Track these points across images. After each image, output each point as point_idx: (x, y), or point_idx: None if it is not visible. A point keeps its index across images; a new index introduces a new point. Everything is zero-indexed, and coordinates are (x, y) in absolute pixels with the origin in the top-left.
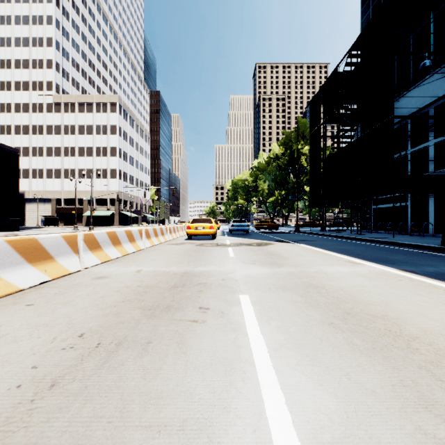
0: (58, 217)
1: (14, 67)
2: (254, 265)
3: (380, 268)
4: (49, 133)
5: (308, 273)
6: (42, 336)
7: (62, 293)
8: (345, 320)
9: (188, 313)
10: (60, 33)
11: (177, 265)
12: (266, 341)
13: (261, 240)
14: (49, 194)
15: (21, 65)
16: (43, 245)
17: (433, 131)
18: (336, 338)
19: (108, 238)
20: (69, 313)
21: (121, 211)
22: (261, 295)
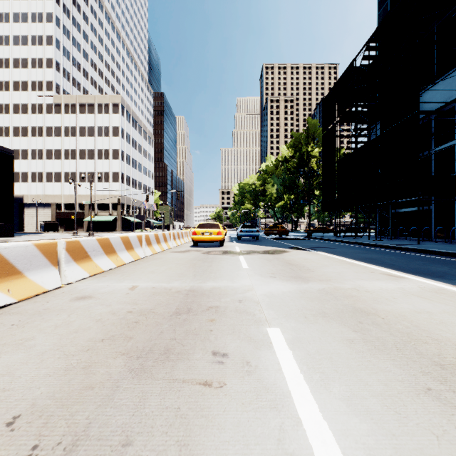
0: (58, 222)
1: (13, 66)
2: (274, 279)
3: (431, 283)
4: (48, 135)
5: (345, 291)
6: None
7: (21, 325)
8: (445, 381)
9: (196, 364)
10: (60, 31)
11: (181, 279)
12: (338, 438)
13: (274, 247)
14: (48, 198)
15: (19, 64)
16: (5, 257)
17: None
18: None
19: (99, 246)
20: (14, 364)
21: (123, 216)
22: (297, 327)
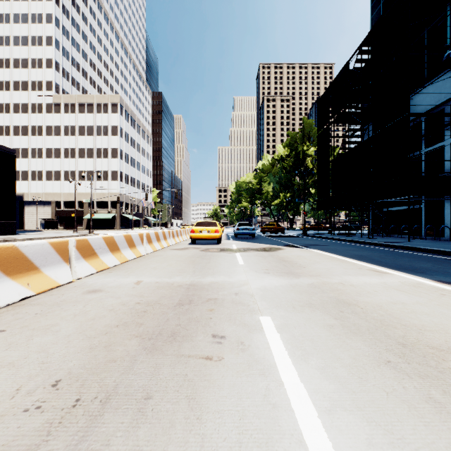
0: (58, 220)
1: (13, 66)
2: (268, 274)
3: (412, 278)
4: (48, 134)
5: (332, 285)
6: (1, 385)
7: (44, 314)
8: (404, 356)
9: (199, 344)
10: (60, 32)
11: (182, 274)
12: (310, 394)
13: (269, 245)
14: (48, 196)
15: (20, 64)
16: (25, 254)
17: (450, 130)
18: (406, 390)
19: (104, 244)
20: (46, 344)
21: (122, 213)
22: (286, 316)
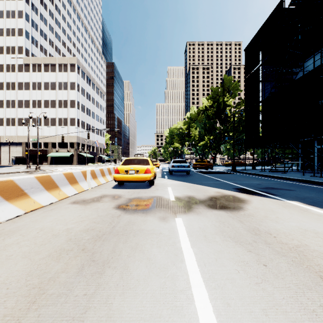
0: (26, 157)
1: None
2: None
3: None
4: (20, 88)
5: None
6: None
7: None
8: None
9: None
10: (29, 8)
11: None
12: None
13: (216, 189)
14: (19, 138)
15: None
16: None
17: None
18: None
19: None
20: None
21: (79, 152)
22: None
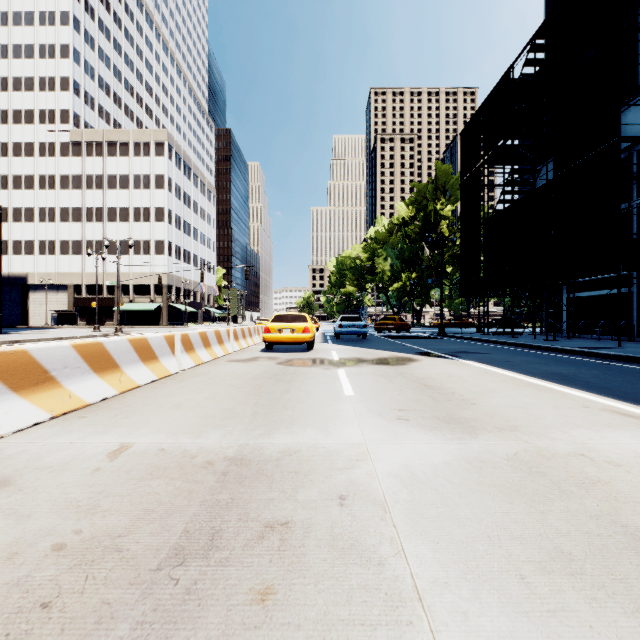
0: (77, 312)
1: (13, 88)
2: (406, 424)
3: None
4: (63, 186)
5: (568, 463)
6: None
7: None
8: None
9: None
10: (80, 38)
11: (226, 424)
12: None
13: (393, 353)
14: (63, 278)
15: (22, 85)
16: None
17: None
18: None
19: (78, 357)
20: None
21: (171, 303)
22: None
